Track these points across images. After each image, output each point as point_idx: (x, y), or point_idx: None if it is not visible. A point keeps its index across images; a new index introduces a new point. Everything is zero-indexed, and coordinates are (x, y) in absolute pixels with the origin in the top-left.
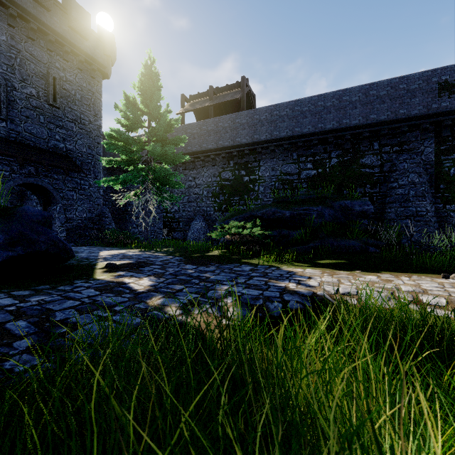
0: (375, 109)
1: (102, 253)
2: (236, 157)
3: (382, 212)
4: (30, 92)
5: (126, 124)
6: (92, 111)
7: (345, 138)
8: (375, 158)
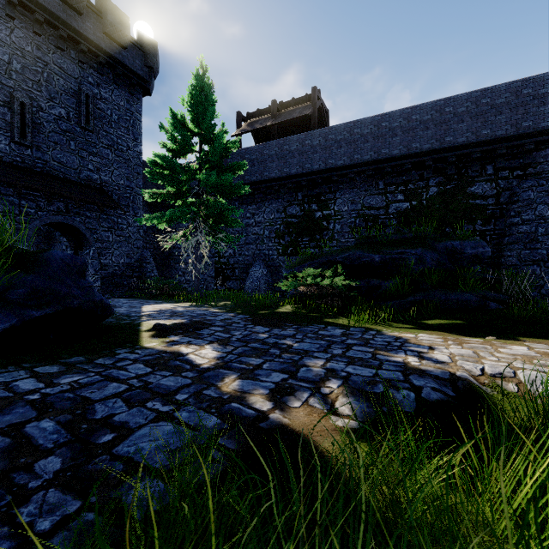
0: (488, 122)
1: (145, 308)
2: (305, 188)
3: (498, 255)
4: (59, 112)
5: (173, 148)
6: (131, 134)
7: (448, 160)
8: (489, 185)
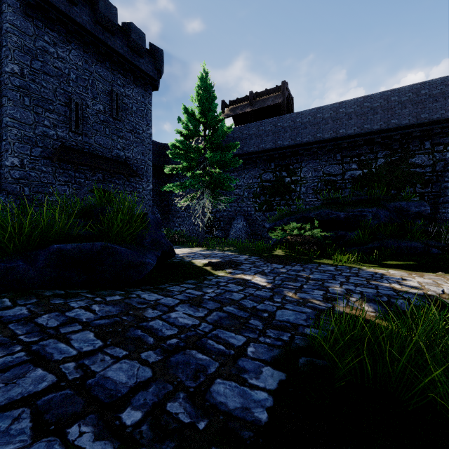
0: (426, 108)
1: (176, 251)
2: (277, 159)
3: (434, 212)
4: (99, 108)
5: (186, 134)
6: (145, 121)
7: (394, 138)
8: (427, 157)
